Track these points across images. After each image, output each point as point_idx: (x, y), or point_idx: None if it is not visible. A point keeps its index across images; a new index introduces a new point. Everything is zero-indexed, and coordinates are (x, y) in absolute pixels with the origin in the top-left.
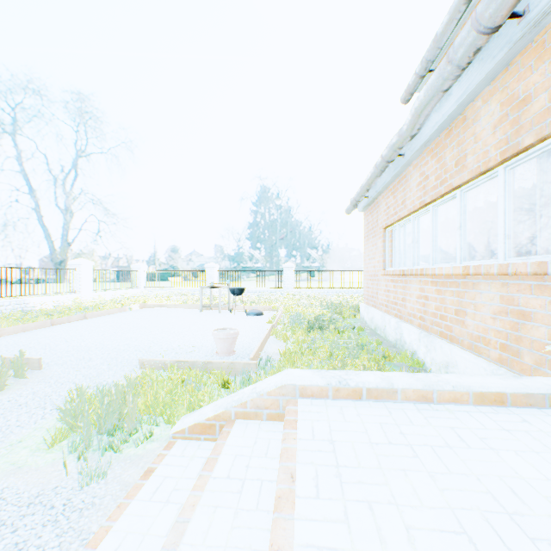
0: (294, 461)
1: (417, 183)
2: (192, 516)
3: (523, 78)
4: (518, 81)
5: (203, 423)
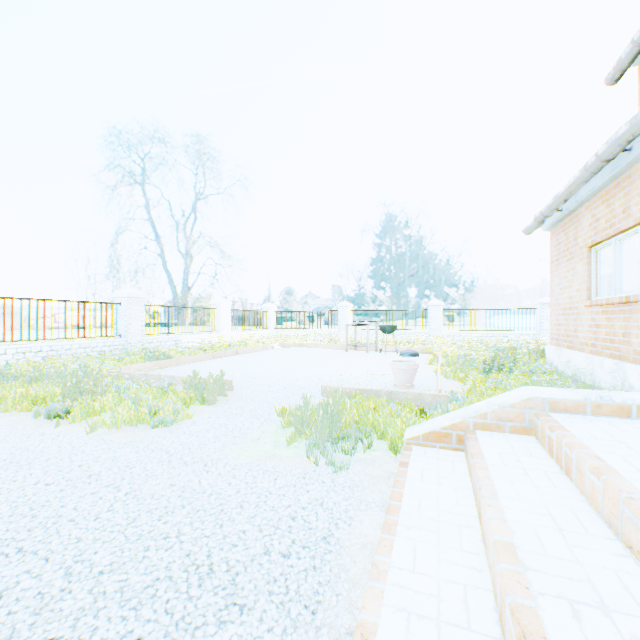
0: (590, 450)
1: None
2: (492, 483)
3: None
4: None
5: (438, 431)
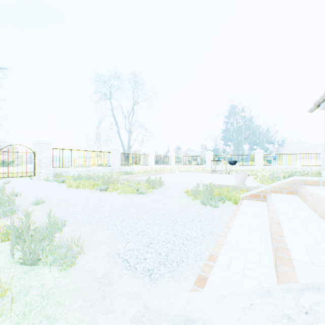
0: (312, 191)
1: None
2: (273, 202)
3: None
4: None
5: (254, 194)
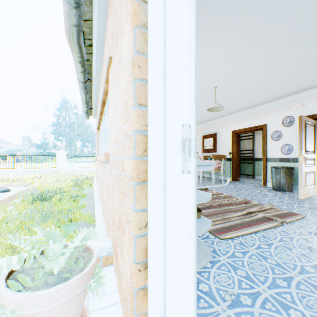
0: None
1: (100, 100)
2: None
3: (109, 25)
4: (108, 27)
5: None
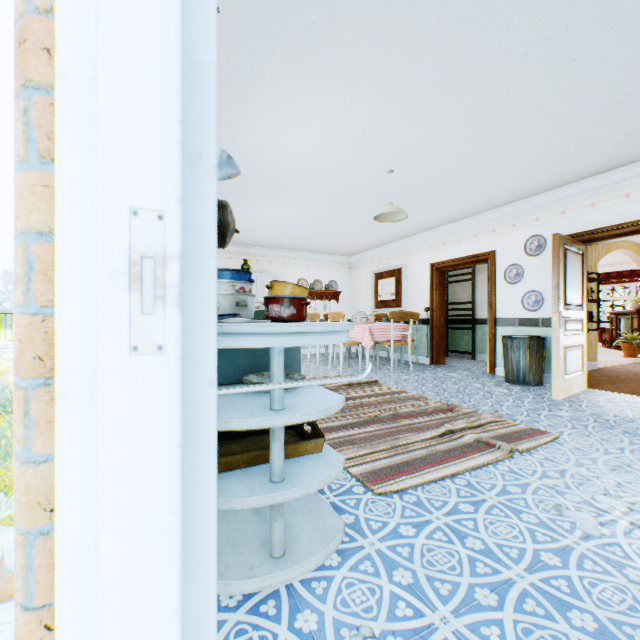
0: None
1: None
2: None
3: None
4: None
5: None
